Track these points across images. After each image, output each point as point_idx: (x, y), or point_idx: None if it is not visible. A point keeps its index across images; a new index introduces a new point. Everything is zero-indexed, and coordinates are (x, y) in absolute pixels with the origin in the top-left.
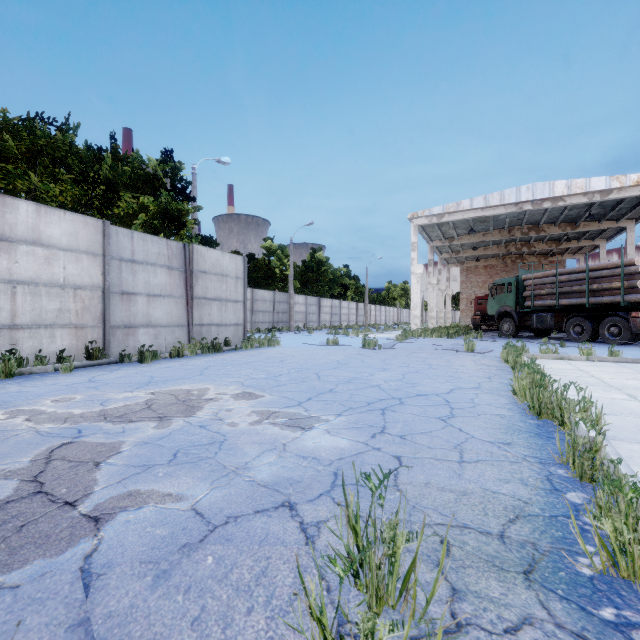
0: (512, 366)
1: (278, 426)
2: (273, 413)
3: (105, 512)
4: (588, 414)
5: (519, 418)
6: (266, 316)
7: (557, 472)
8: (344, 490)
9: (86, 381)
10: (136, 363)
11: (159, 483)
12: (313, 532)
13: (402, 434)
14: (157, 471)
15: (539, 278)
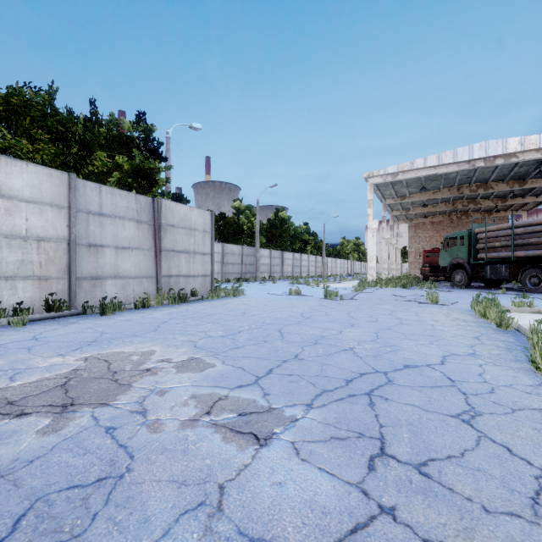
0: (497, 323)
1: (220, 432)
2: (219, 400)
3: None
4: None
5: None
6: (235, 268)
7: None
8: None
9: (28, 338)
10: (98, 315)
11: None
12: None
13: (418, 461)
14: None
15: (493, 231)
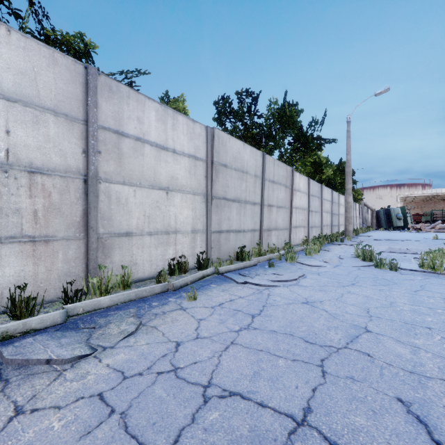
0: None
1: None
2: None
3: None
4: None
5: None
6: None
7: None
8: None
9: None
10: None
11: None
12: None
13: None
14: None
15: (437, 213)
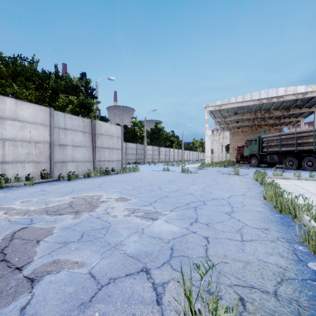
0: (260, 183)
1: (139, 217)
2: (136, 209)
3: (38, 275)
4: (310, 212)
5: (269, 213)
6: (133, 156)
7: (299, 248)
8: (182, 273)
9: (39, 191)
10: (66, 181)
11: (71, 254)
12: (160, 290)
13: (207, 223)
14: (71, 246)
15: (270, 137)
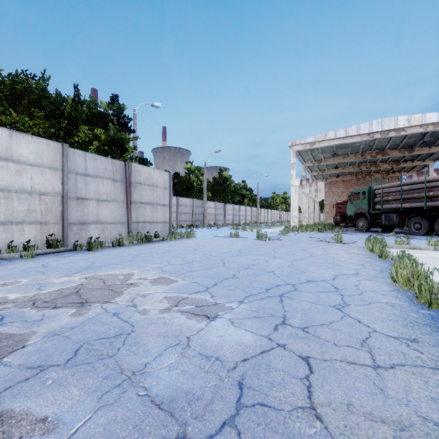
0: (379, 255)
1: (185, 314)
2: (182, 299)
3: None
4: None
5: (409, 307)
6: (187, 216)
7: None
8: None
9: (39, 266)
10: (86, 251)
11: (40, 398)
12: None
13: (303, 326)
14: (47, 377)
15: (387, 188)
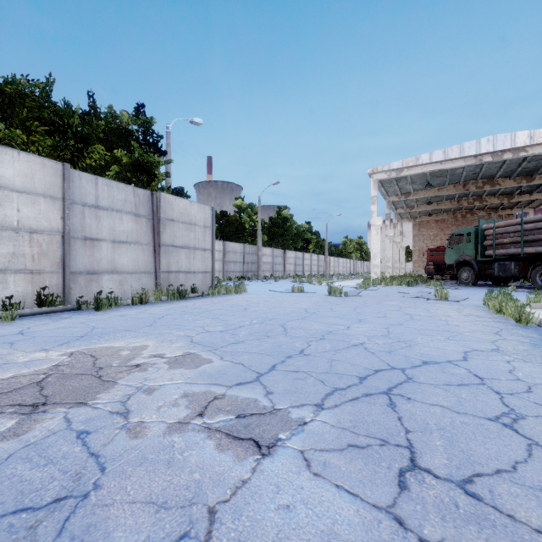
0: (516, 318)
1: (214, 438)
2: (214, 399)
3: None
4: None
5: None
6: (237, 266)
7: None
8: None
9: (14, 333)
10: (93, 310)
11: None
12: None
13: (461, 477)
14: None
15: (501, 227)
